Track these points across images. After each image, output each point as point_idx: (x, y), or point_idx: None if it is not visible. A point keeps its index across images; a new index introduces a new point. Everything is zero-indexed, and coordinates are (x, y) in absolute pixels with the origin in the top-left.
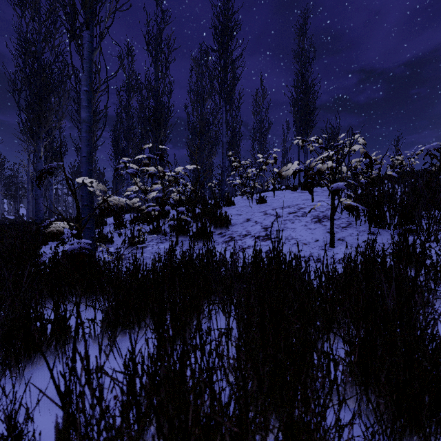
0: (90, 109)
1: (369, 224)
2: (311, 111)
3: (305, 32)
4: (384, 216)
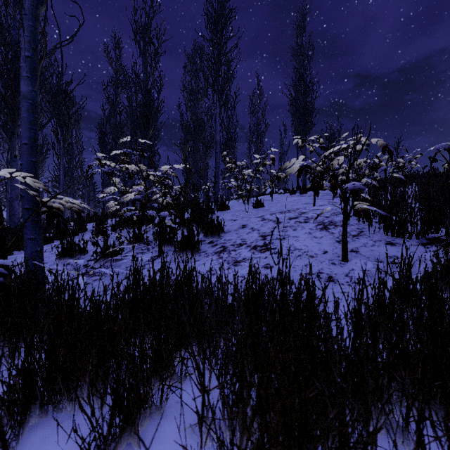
0: (34, 82)
1: (385, 233)
2: (309, 112)
3: (303, 29)
4: (403, 223)
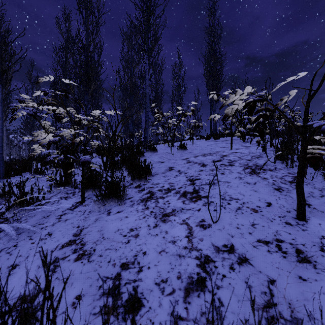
0: None
1: None
2: (219, 76)
3: (214, 13)
4: None
